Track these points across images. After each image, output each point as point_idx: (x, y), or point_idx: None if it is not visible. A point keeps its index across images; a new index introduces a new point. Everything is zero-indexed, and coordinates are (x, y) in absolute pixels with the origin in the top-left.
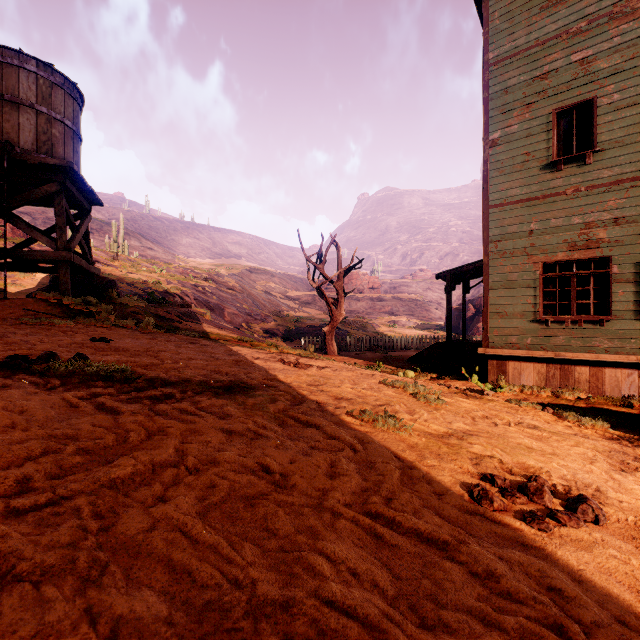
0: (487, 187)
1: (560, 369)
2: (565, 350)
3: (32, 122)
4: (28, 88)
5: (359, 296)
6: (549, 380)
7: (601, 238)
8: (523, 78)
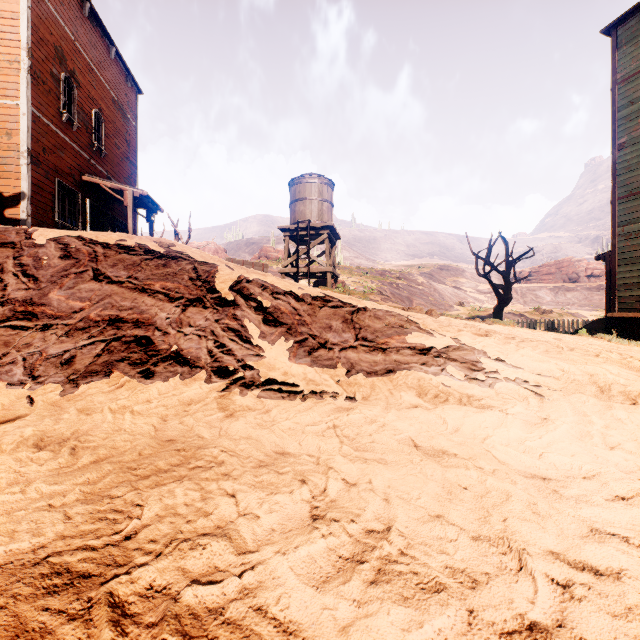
0: (615, 183)
1: None
2: None
3: (316, 207)
4: (315, 191)
5: (570, 286)
6: None
7: None
8: None
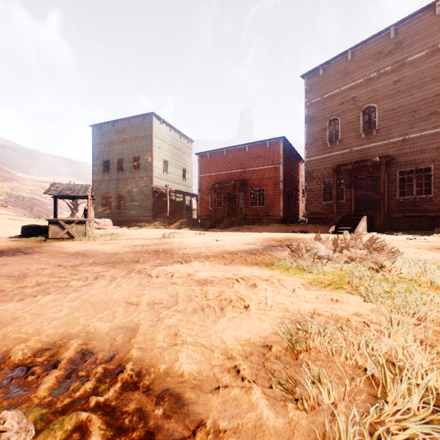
0: (93, 176)
1: None
2: (105, 217)
3: None
4: None
5: None
6: None
7: (110, 192)
8: (99, 151)
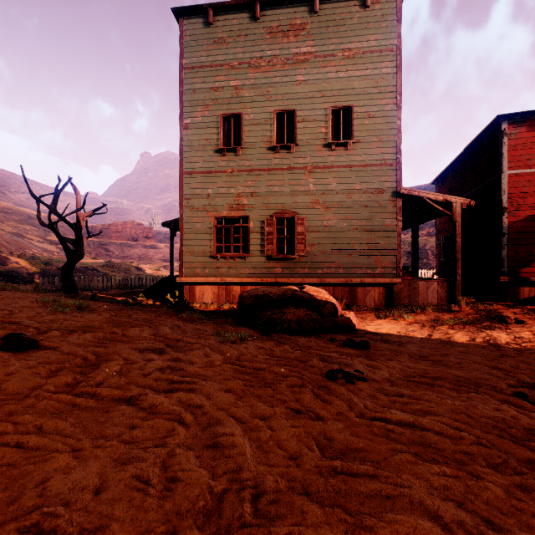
0: (182, 158)
1: (225, 289)
2: (227, 276)
3: None
4: None
5: (133, 243)
6: (220, 297)
7: (245, 204)
8: (204, 86)
